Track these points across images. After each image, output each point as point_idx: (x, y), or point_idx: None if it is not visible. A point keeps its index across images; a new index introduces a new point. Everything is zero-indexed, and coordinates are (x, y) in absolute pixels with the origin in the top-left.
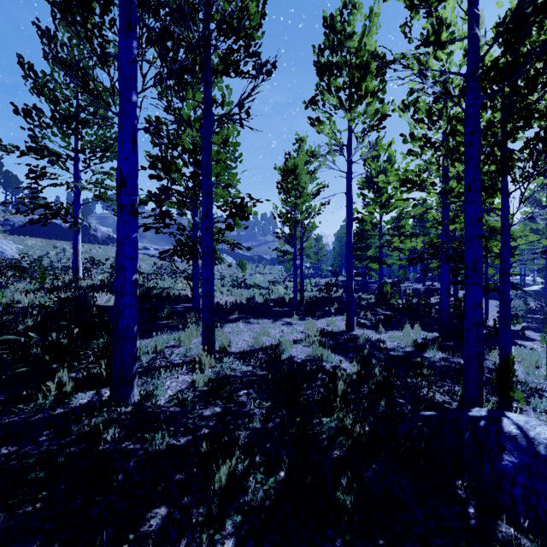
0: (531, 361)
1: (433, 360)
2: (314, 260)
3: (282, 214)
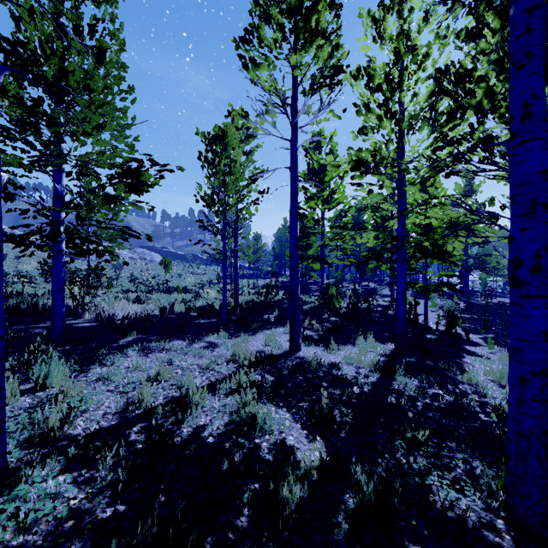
0: (505, 380)
1: (410, 395)
2: (252, 259)
3: (206, 195)
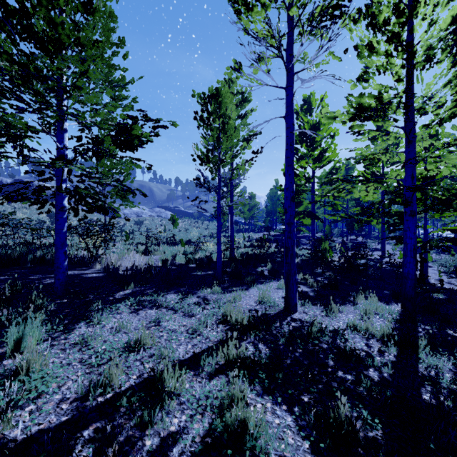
0: None
1: (450, 389)
2: (247, 216)
3: (202, 153)
